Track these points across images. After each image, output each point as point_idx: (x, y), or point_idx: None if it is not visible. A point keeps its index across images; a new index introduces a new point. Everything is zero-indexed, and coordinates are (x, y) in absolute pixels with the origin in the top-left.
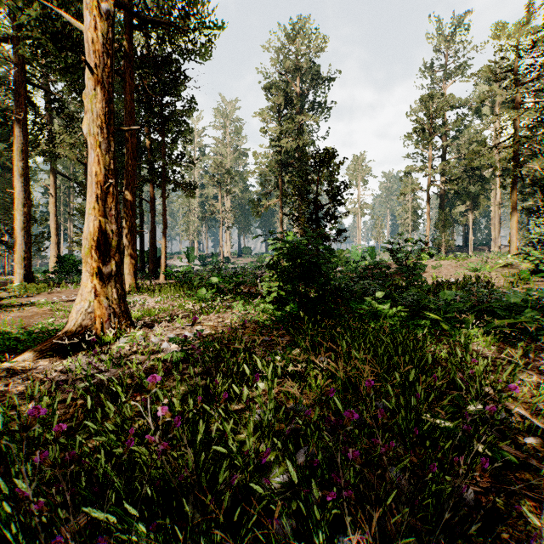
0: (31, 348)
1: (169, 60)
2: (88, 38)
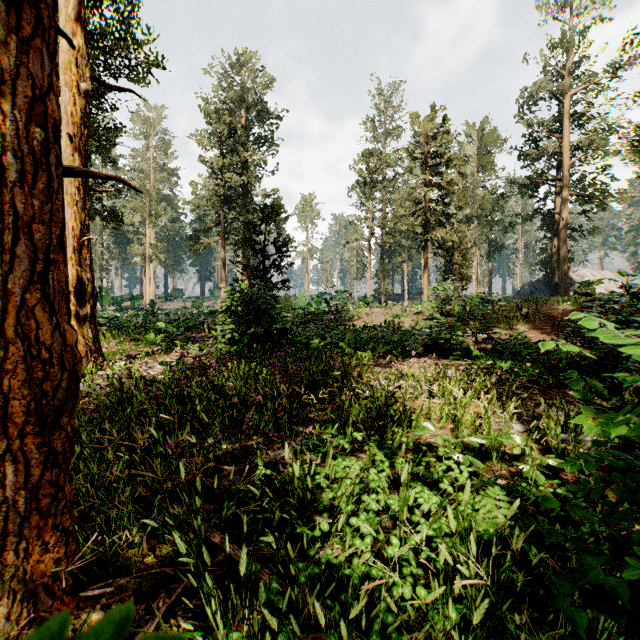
0: None
1: None
2: (68, 111)
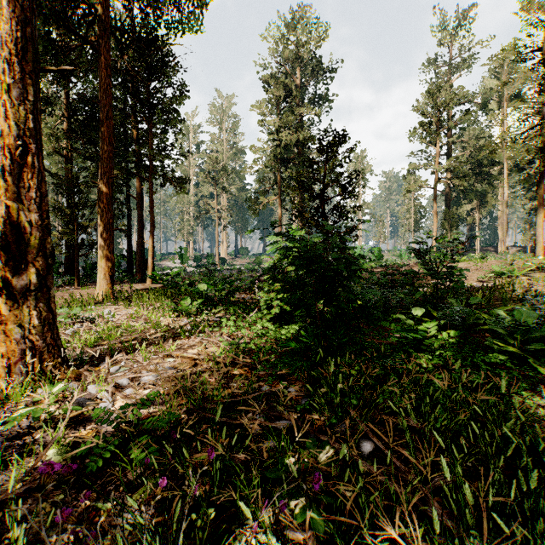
0: None
1: (152, 32)
2: None
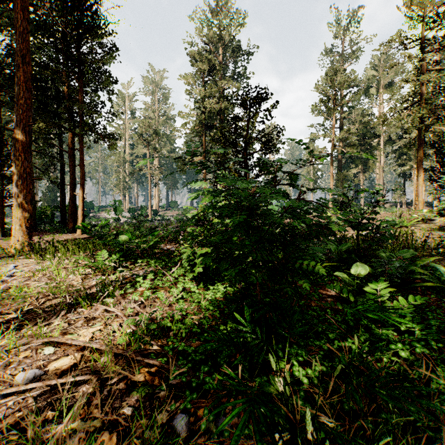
0: None
1: None
2: None
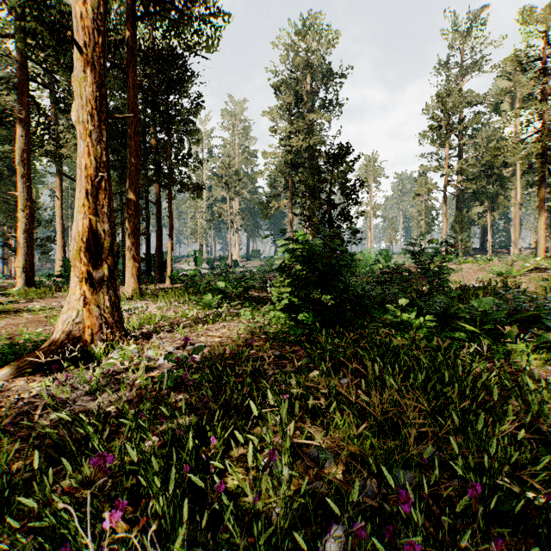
0: (7, 365)
1: (174, 54)
2: (77, 13)
